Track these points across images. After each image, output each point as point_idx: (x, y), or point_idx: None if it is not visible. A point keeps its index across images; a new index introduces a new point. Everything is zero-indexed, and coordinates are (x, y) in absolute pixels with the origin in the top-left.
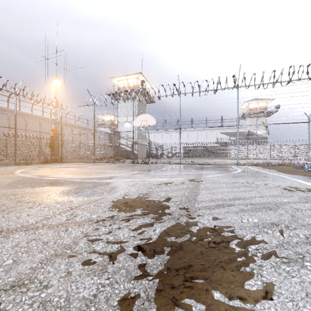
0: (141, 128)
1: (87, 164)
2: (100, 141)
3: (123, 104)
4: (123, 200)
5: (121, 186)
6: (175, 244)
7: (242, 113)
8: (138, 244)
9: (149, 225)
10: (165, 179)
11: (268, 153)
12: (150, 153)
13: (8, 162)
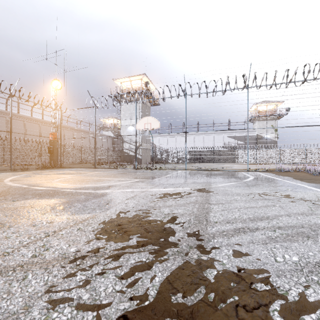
0: (144, 132)
1: (87, 170)
2: (103, 145)
3: (126, 107)
4: (117, 220)
5: (118, 199)
6: (184, 311)
7: (250, 116)
8: (126, 311)
9: (146, 268)
10: (170, 188)
11: (278, 158)
12: (155, 158)
13: (5, 168)
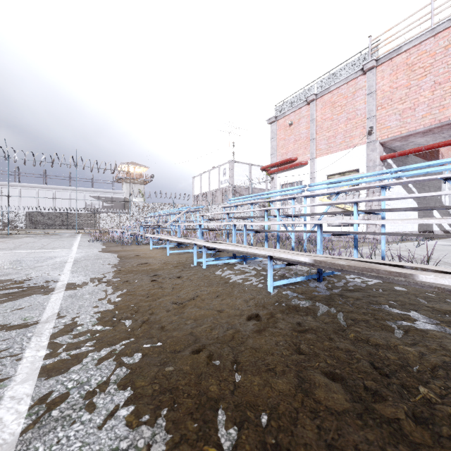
0: None
1: None
2: None
3: None
4: None
5: None
6: None
7: (117, 176)
8: None
9: None
10: None
11: None
12: None
13: None
